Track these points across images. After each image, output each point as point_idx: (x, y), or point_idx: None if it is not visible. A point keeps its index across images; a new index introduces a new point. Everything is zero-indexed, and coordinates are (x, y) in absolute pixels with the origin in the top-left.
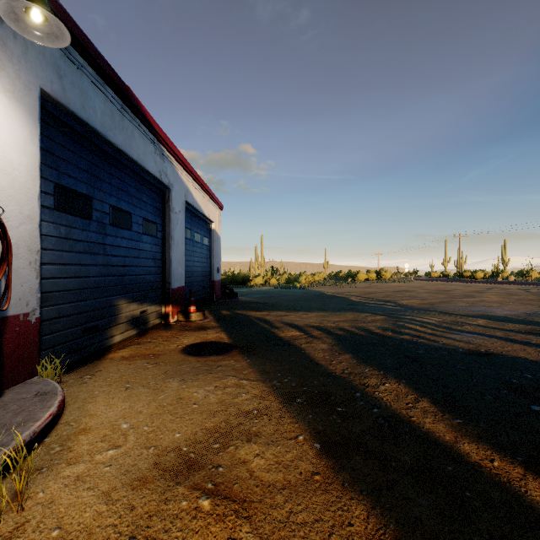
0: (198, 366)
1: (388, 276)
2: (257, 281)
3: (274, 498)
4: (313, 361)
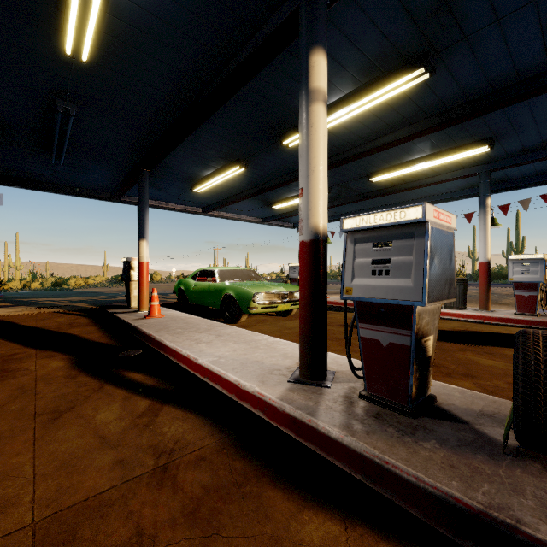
0: (4, 308)
1: (159, 278)
2: (13, 285)
3: (40, 311)
4: (57, 304)
